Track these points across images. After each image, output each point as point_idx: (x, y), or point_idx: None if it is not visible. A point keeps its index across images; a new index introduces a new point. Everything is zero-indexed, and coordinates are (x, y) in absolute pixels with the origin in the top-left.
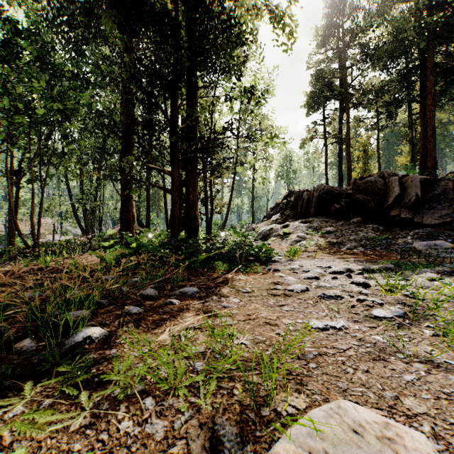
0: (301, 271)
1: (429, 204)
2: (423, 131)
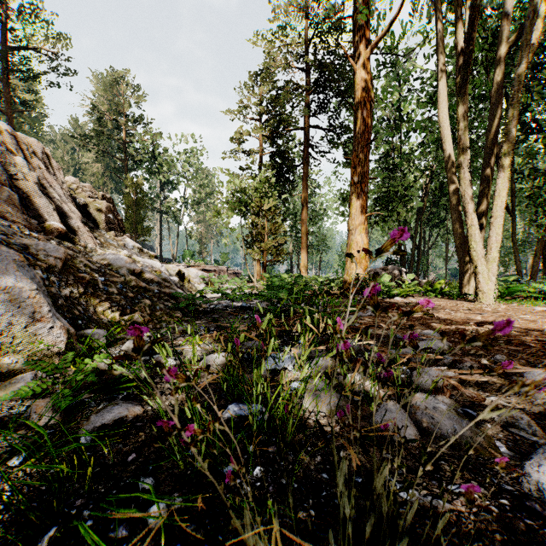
0: None
1: None
2: None
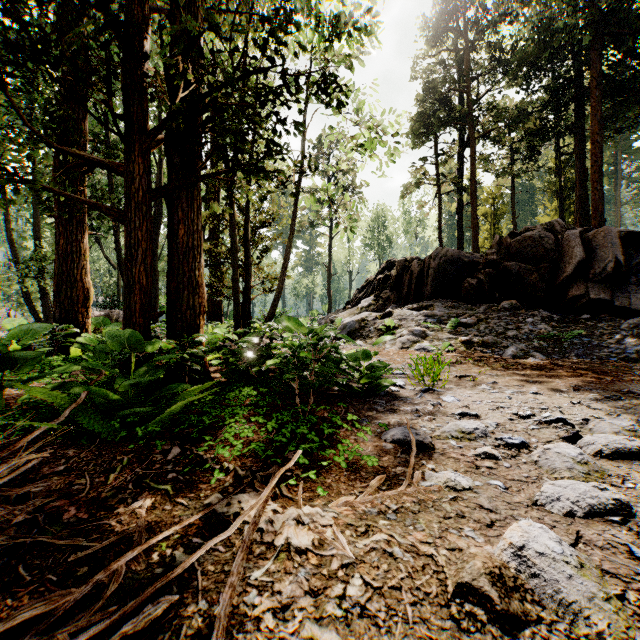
0: (501, 445)
1: (637, 276)
2: (581, 177)
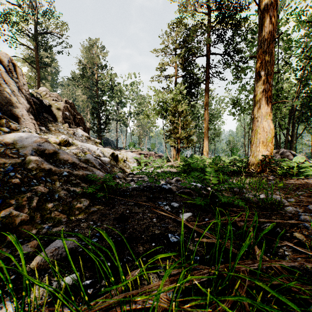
0: None
1: None
2: None
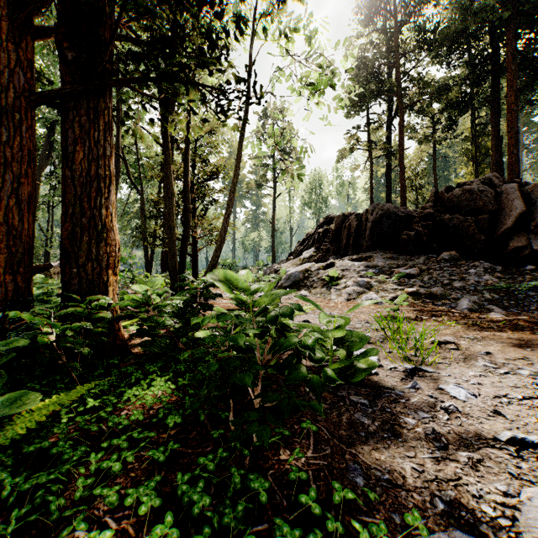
0: None
1: None
2: (496, 143)
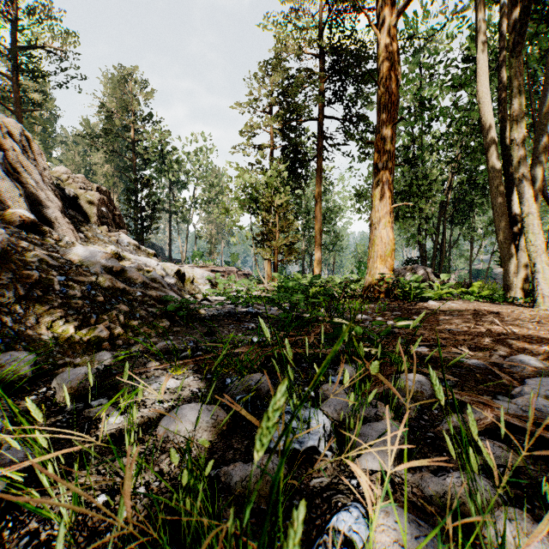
0: None
1: None
2: None
